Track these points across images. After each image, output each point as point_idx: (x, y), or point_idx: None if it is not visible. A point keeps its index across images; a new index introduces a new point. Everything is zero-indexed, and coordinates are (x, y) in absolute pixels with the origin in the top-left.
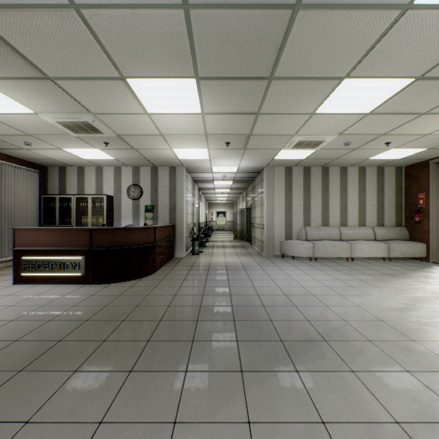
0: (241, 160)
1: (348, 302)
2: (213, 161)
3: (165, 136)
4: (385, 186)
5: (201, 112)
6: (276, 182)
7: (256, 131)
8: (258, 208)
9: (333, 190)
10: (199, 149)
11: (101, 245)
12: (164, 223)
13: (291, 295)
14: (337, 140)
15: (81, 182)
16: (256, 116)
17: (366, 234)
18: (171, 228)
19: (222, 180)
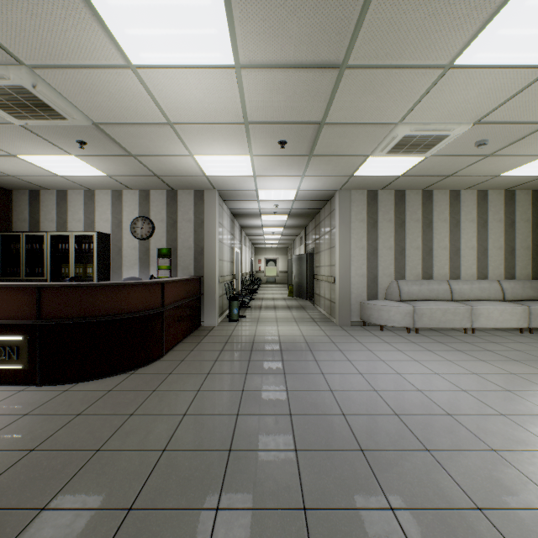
0: (302, 178)
1: (531, 439)
2: (260, 180)
3: (177, 127)
4: (517, 220)
5: (234, 62)
6: (353, 213)
7: (333, 114)
8: (324, 253)
9: (439, 225)
10: (236, 157)
11: (58, 315)
12: (187, 275)
13: (408, 415)
14: (466, 135)
15: (62, 213)
16: (338, 74)
17: (490, 292)
18: (195, 282)
19: (273, 213)
